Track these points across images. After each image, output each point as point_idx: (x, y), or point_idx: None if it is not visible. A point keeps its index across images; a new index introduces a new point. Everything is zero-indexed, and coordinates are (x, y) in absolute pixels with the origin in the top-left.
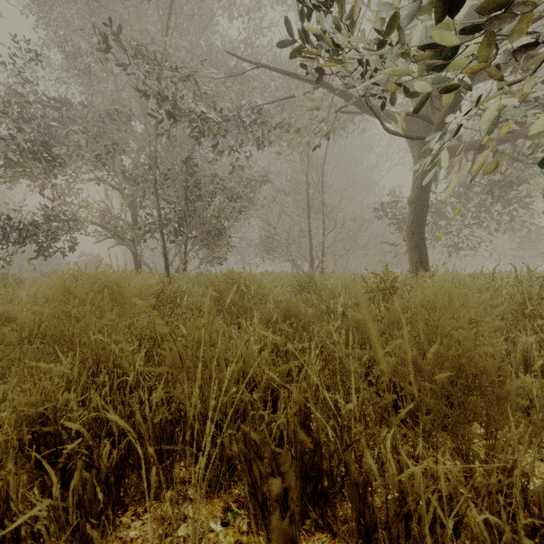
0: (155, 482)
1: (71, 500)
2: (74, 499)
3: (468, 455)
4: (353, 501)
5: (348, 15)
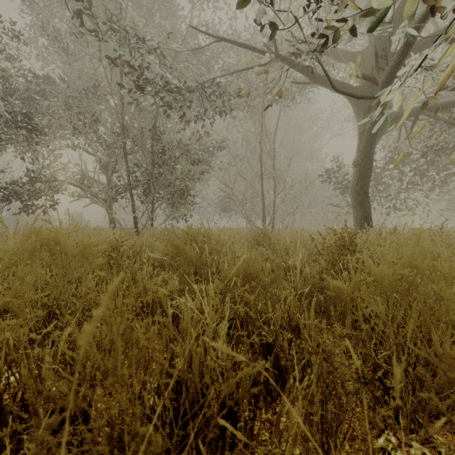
0: None
1: None
2: None
3: None
4: None
5: None
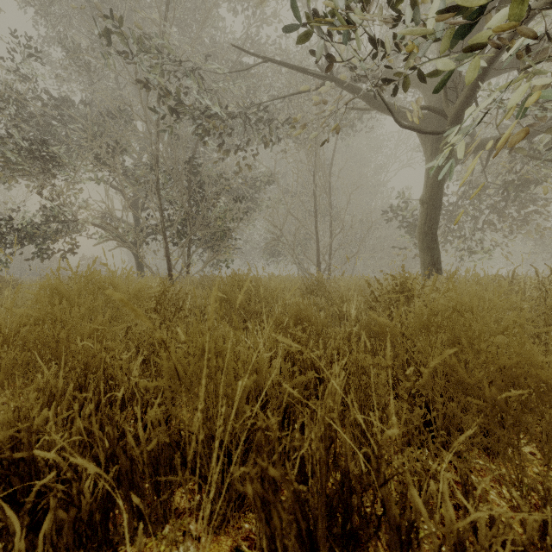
0: (151, 516)
1: (41, 550)
2: (45, 549)
3: (523, 485)
4: (392, 547)
5: (361, 0)
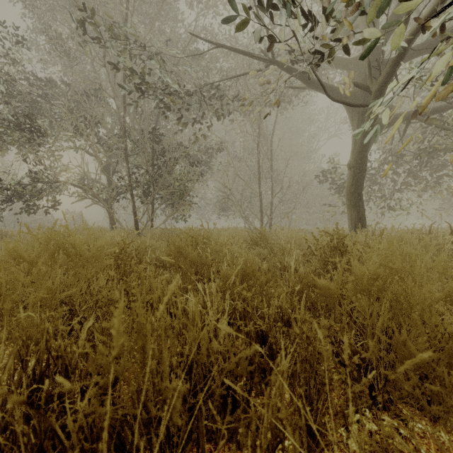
0: None
1: None
2: None
3: None
4: None
5: None
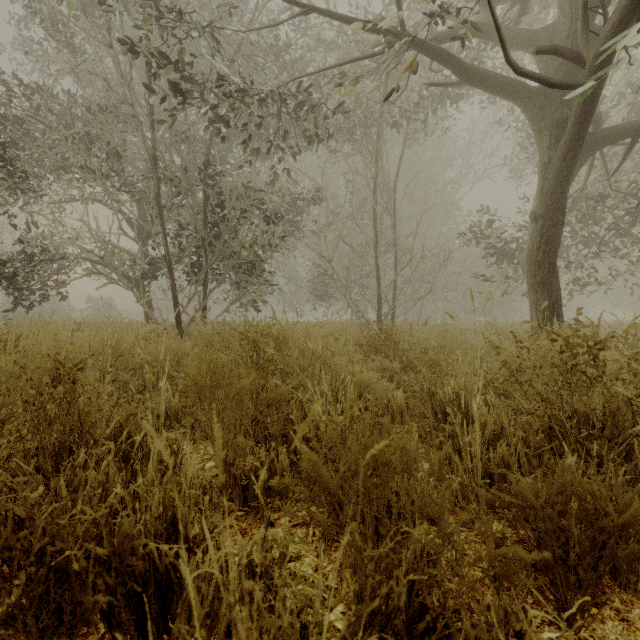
0: None
1: None
2: None
3: None
4: None
5: None
